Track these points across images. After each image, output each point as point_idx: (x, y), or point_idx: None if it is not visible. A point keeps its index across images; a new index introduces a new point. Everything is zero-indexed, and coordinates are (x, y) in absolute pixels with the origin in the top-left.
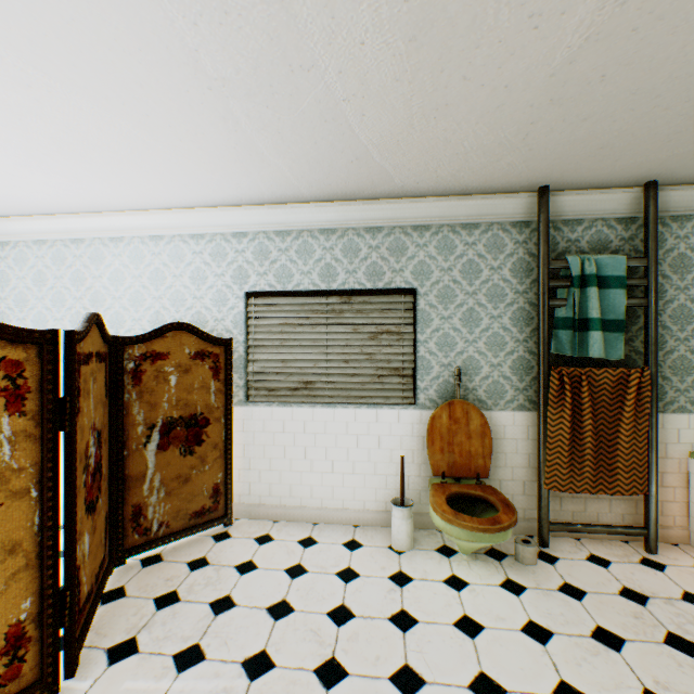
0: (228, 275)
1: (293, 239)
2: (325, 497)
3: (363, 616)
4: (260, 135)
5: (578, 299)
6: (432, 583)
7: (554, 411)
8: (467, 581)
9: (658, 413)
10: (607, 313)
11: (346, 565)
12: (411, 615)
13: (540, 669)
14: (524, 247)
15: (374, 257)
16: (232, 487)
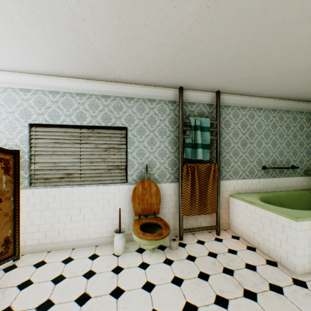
0: (17, 113)
1: (60, 96)
2: (80, 233)
3: (96, 296)
4: (31, 29)
5: (194, 135)
6: (133, 269)
7: (185, 182)
8: (149, 263)
9: (220, 180)
10: (204, 141)
11: (89, 269)
12: (121, 288)
13: (178, 299)
14: (174, 112)
15: (106, 110)
16: (19, 237)
